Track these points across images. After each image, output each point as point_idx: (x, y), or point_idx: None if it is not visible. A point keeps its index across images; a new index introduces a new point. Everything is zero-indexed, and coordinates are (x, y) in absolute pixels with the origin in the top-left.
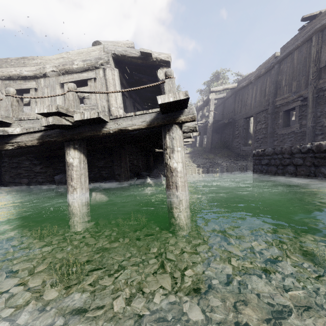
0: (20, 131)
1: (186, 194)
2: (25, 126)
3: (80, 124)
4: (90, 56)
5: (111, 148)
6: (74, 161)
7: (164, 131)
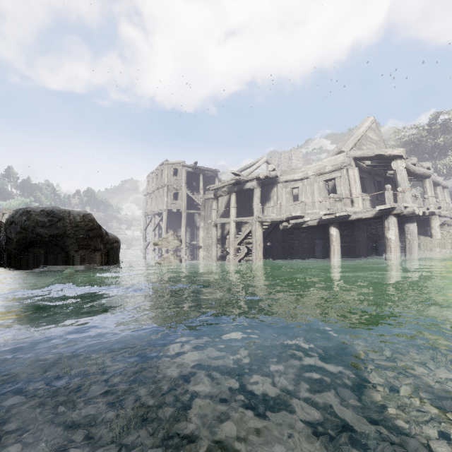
0: (309, 219)
1: (397, 252)
2: (310, 217)
3: (337, 216)
4: (337, 162)
5: (352, 222)
6: (333, 233)
7: (384, 218)
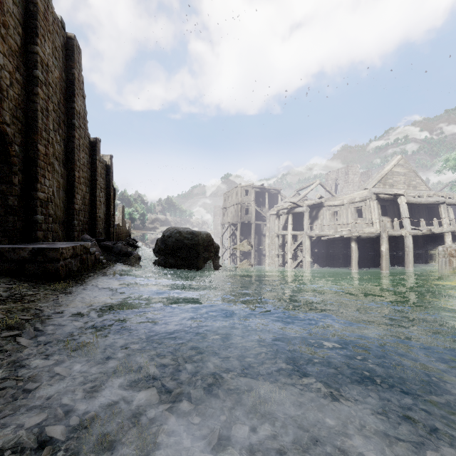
0: (338, 236)
1: (386, 258)
2: (339, 234)
3: (354, 235)
4: (363, 195)
5: (372, 238)
6: (353, 245)
7: (380, 238)
